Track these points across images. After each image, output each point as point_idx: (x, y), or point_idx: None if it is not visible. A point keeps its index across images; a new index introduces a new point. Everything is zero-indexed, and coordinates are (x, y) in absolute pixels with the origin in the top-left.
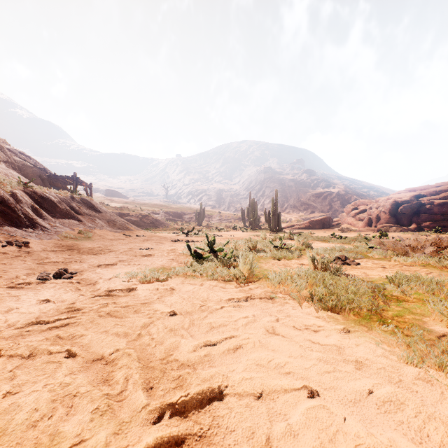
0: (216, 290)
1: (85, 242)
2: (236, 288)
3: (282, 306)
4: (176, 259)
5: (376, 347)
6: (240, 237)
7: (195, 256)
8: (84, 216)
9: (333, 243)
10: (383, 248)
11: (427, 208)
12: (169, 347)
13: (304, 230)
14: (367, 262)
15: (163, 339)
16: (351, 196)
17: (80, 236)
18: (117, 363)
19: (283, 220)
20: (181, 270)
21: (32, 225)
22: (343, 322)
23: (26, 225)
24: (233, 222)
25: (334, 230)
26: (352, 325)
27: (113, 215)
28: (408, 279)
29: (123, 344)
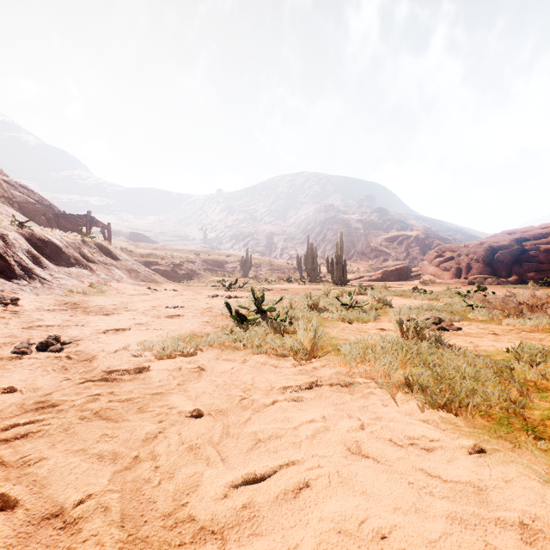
0: (265, 371)
1: (96, 298)
2: (295, 367)
3: (365, 398)
4: (212, 321)
5: (542, 487)
6: (296, 292)
7: (237, 318)
8: (98, 265)
9: (416, 299)
10: (488, 306)
11: (531, 255)
12: (182, 486)
13: (375, 283)
14: (470, 326)
15: (174, 469)
16: (432, 240)
17: (90, 291)
18: (81, 529)
19: (349, 270)
20: (217, 339)
21: (27, 276)
22: (469, 431)
23: (19, 276)
24: (287, 273)
25: (414, 283)
26: (485, 437)
27: (136, 264)
28: (543, 354)
29: (103, 481)
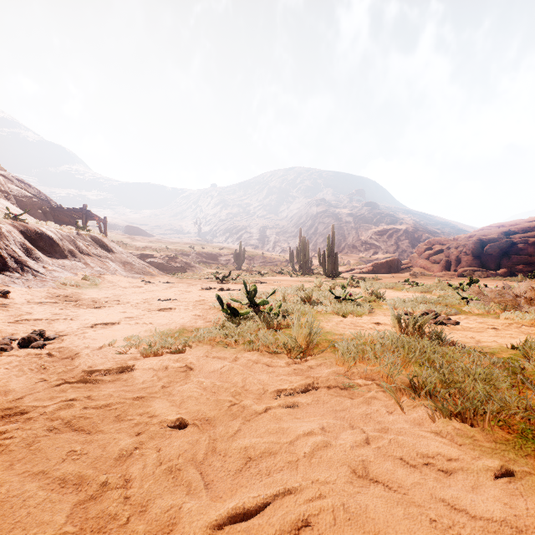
0: (257, 370)
1: (89, 291)
2: (289, 366)
3: (367, 404)
4: (204, 315)
5: None
6: (289, 284)
7: (229, 312)
8: (92, 258)
9: (409, 292)
10: (485, 299)
11: (519, 248)
12: (154, 526)
13: (366, 275)
14: (467, 319)
15: (147, 500)
16: (421, 234)
17: (84, 283)
18: None
19: (340, 262)
20: (207, 334)
21: (20, 269)
22: (490, 447)
23: (11, 268)
24: (279, 266)
25: (404, 275)
26: (511, 455)
27: (131, 257)
28: None
29: (59, 519)
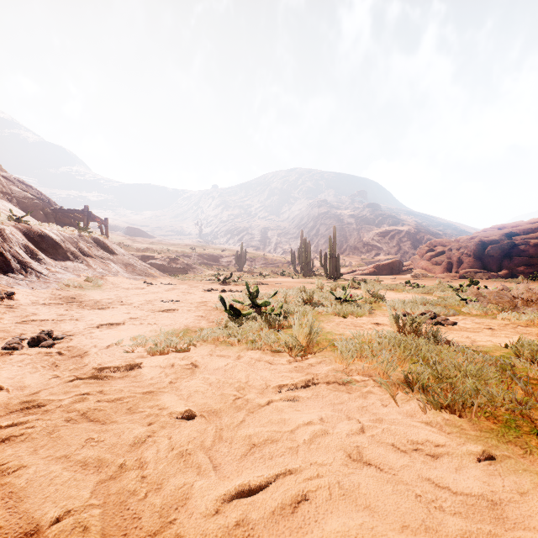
0: (260, 368)
1: (92, 292)
2: (290, 364)
3: (364, 398)
4: (207, 316)
5: None
6: (290, 285)
7: (231, 313)
8: (94, 259)
9: (409, 293)
10: (483, 301)
11: (521, 250)
12: (170, 500)
13: (368, 277)
14: (465, 320)
15: (162, 479)
16: (423, 235)
17: (86, 285)
18: None
19: (342, 264)
20: (211, 334)
21: (24, 271)
22: (475, 435)
23: (15, 270)
24: (281, 267)
25: (406, 277)
26: (493, 442)
27: (132, 258)
28: None
29: (85, 494)
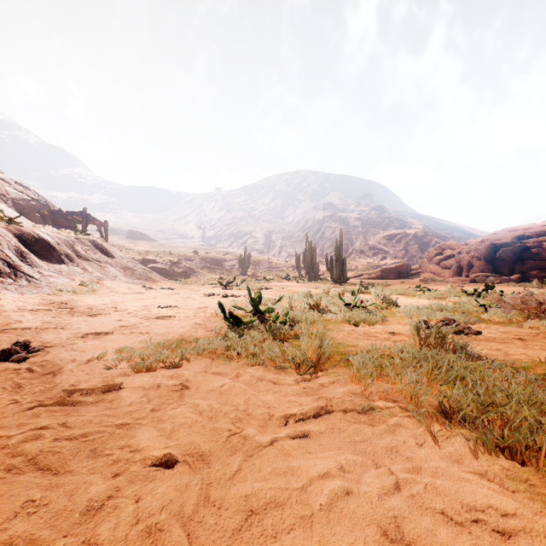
0: (262, 389)
1: (86, 297)
2: (298, 384)
3: (391, 433)
4: (205, 323)
5: None
6: (295, 290)
7: (231, 321)
8: (91, 263)
9: (421, 298)
10: (506, 307)
11: (533, 253)
12: None
13: (375, 281)
14: (488, 328)
15: None
16: (431, 238)
17: (81, 289)
18: None
19: (348, 268)
20: (207, 345)
21: (13, 274)
22: None
23: (4, 273)
24: (285, 271)
25: (414, 281)
26: None
27: (132, 262)
28: None
29: None
